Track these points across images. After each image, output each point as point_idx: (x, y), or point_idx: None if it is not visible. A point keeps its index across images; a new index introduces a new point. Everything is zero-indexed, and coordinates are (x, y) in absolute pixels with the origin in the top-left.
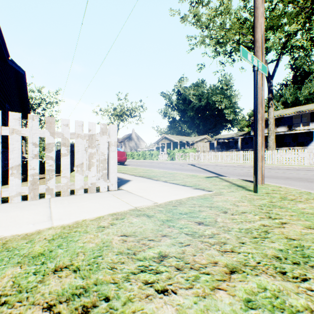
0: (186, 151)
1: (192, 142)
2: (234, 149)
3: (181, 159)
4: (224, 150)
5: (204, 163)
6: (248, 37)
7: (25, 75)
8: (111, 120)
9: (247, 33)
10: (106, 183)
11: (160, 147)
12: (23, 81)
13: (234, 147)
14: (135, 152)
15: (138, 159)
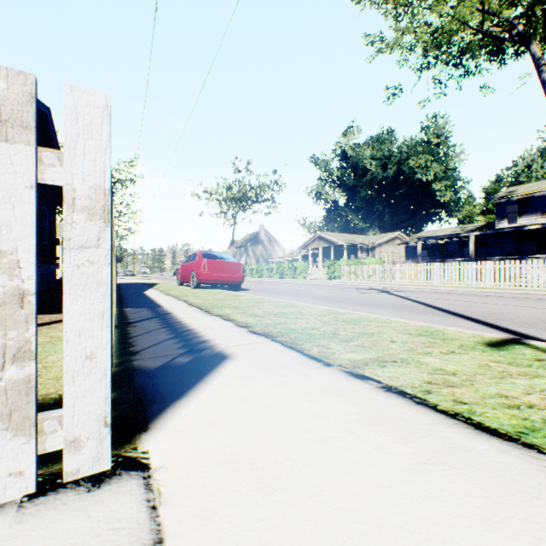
0: (362, 263)
1: (371, 244)
2: (460, 258)
3: (353, 278)
4: (436, 261)
5: (406, 287)
6: (505, 12)
7: (51, 116)
8: (222, 208)
9: (501, 6)
10: (26, 443)
11: (310, 256)
12: (48, 129)
13: (457, 254)
14: (264, 264)
15: (270, 277)
